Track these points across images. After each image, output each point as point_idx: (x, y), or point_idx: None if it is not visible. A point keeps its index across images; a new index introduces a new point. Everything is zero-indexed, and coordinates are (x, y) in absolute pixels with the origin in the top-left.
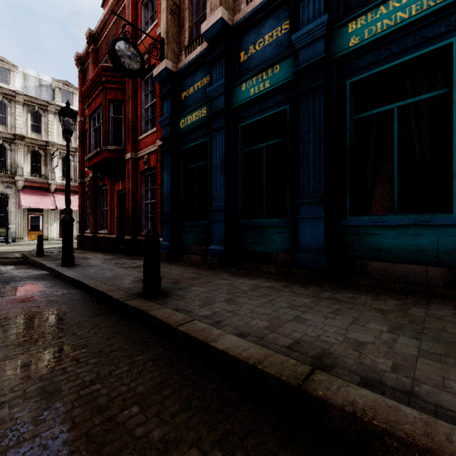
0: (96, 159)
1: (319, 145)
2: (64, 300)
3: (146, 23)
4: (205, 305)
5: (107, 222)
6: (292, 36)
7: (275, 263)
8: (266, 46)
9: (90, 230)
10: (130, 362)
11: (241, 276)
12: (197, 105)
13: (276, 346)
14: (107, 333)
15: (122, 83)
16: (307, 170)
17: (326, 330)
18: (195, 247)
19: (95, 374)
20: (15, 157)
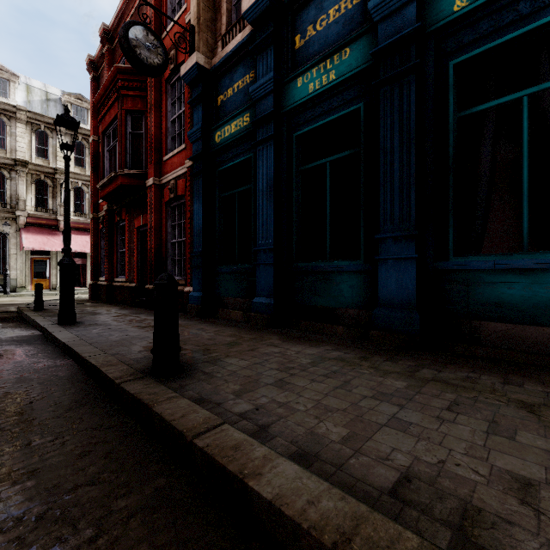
0: (110, 187)
1: (409, 155)
2: (41, 377)
3: (173, 10)
4: (244, 391)
5: (125, 267)
6: (369, 3)
7: (343, 322)
8: (331, 24)
9: (105, 277)
10: (101, 515)
11: (296, 341)
12: (237, 111)
13: (370, 489)
14: (82, 444)
15: (143, 89)
16: (390, 192)
17: (450, 448)
18: (235, 300)
19: (25, 549)
20: (16, 187)
